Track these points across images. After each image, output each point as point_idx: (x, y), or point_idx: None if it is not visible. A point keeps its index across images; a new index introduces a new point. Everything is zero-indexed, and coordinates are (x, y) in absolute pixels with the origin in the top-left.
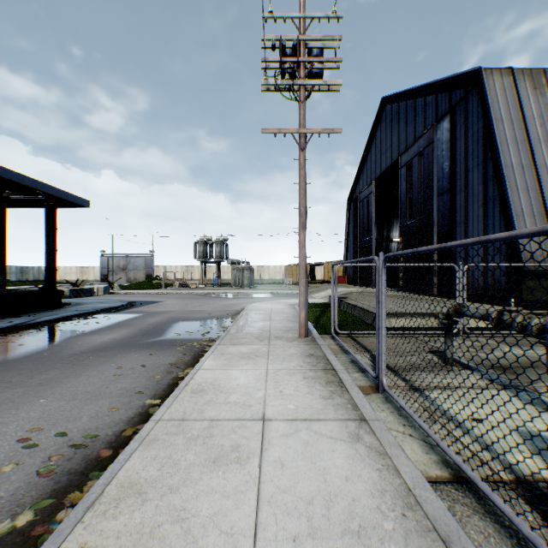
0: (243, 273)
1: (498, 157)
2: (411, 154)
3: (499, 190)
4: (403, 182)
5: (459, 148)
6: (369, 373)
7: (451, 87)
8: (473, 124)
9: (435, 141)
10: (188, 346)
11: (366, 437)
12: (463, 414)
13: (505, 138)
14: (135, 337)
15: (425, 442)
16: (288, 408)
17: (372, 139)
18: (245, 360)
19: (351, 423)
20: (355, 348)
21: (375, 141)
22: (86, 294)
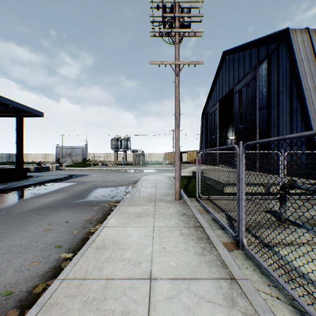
0: (139, 157)
1: (300, 84)
2: (242, 85)
3: (301, 105)
4: (237, 102)
5: (273, 80)
6: (229, 232)
7: (268, 42)
8: (282, 64)
9: (257, 76)
10: (101, 206)
11: (239, 300)
12: (313, 272)
13: (304, 72)
14: (67, 199)
15: (294, 307)
16: (171, 266)
17: (217, 77)
18: (138, 219)
19: (223, 282)
20: (214, 208)
21: (219, 78)
22: (44, 170)
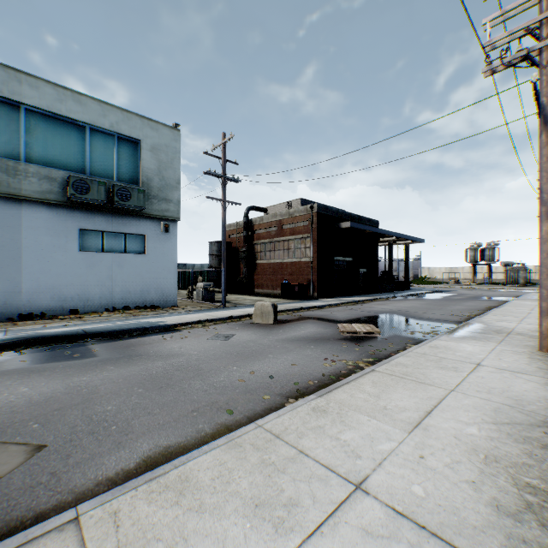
0: (517, 273)
1: None
2: None
3: None
4: None
5: None
6: None
7: None
8: None
9: None
10: (499, 301)
11: None
12: None
13: None
14: (470, 298)
15: None
16: None
17: None
18: (528, 302)
19: None
20: None
21: None
22: None
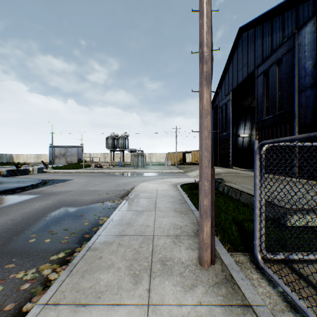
0: (138, 158)
1: None
2: (268, 63)
3: None
4: (260, 87)
5: None
6: None
7: None
8: None
9: (296, 46)
10: (11, 283)
11: None
12: None
13: None
14: None
15: None
16: None
17: (230, 62)
18: None
19: None
20: None
21: (232, 63)
22: (21, 173)
